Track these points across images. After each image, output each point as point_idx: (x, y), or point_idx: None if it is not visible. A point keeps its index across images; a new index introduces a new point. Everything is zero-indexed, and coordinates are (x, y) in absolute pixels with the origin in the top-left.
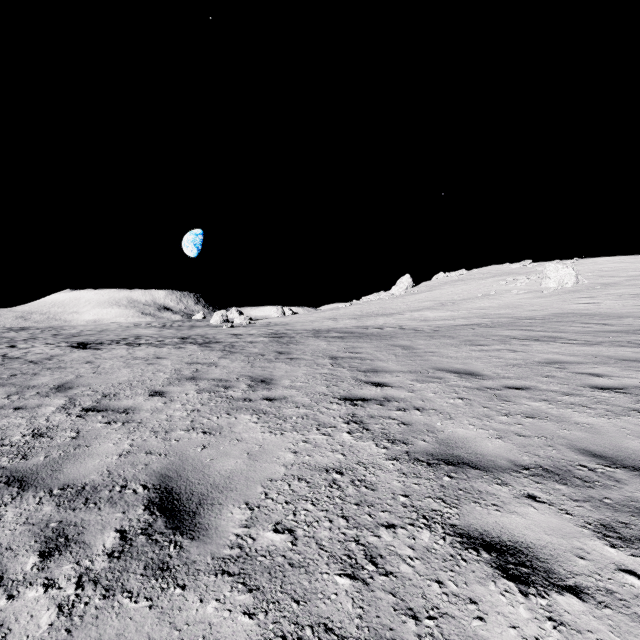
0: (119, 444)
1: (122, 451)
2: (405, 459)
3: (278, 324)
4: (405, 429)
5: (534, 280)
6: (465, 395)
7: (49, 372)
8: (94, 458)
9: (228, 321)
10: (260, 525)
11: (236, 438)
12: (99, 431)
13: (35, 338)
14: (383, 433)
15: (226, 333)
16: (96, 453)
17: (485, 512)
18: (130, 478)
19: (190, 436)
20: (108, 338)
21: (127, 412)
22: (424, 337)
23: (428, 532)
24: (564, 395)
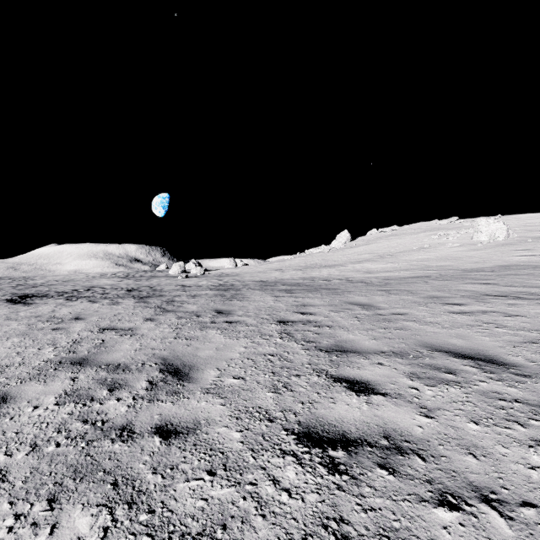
0: None
1: None
2: None
3: (229, 275)
4: None
5: (464, 234)
6: None
7: None
8: None
9: (185, 271)
10: None
11: None
12: None
13: None
14: None
15: (177, 284)
16: None
17: None
18: None
19: None
20: (60, 289)
21: None
22: (379, 292)
23: None
24: None
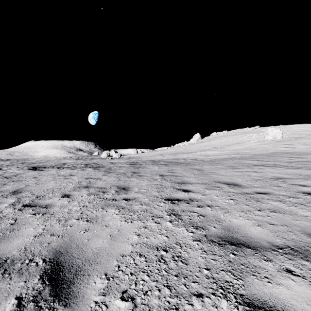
0: (36, 228)
1: (37, 233)
2: (204, 240)
3: (134, 157)
4: (203, 219)
5: (261, 136)
6: (234, 197)
7: (12, 183)
8: (19, 238)
9: (110, 156)
10: (112, 293)
11: (105, 225)
12: (27, 219)
13: (13, 164)
14: (190, 222)
15: (108, 162)
16: (21, 235)
17: (261, 283)
18: (36, 253)
19: (79, 223)
20: (49, 164)
21: (47, 207)
22: (208, 164)
23: (225, 301)
24: (289, 197)
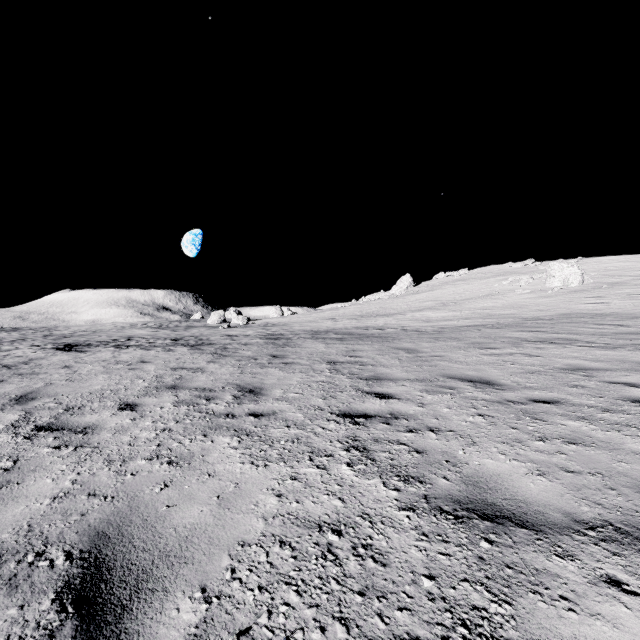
0: (59, 480)
1: (59, 491)
2: (424, 509)
3: (276, 324)
4: (419, 459)
5: (538, 279)
6: (486, 411)
7: (18, 379)
8: (19, 503)
9: (226, 321)
10: (216, 636)
11: (207, 472)
12: (42, 460)
13: (24, 339)
14: (392, 465)
15: (221, 334)
16: (25, 494)
17: (553, 613)
18: (53, 538)
19: (151, 468)
20: (99, 339)
21: (85, 432)
22: (428, 339)
23: None
24: (604, 411)
